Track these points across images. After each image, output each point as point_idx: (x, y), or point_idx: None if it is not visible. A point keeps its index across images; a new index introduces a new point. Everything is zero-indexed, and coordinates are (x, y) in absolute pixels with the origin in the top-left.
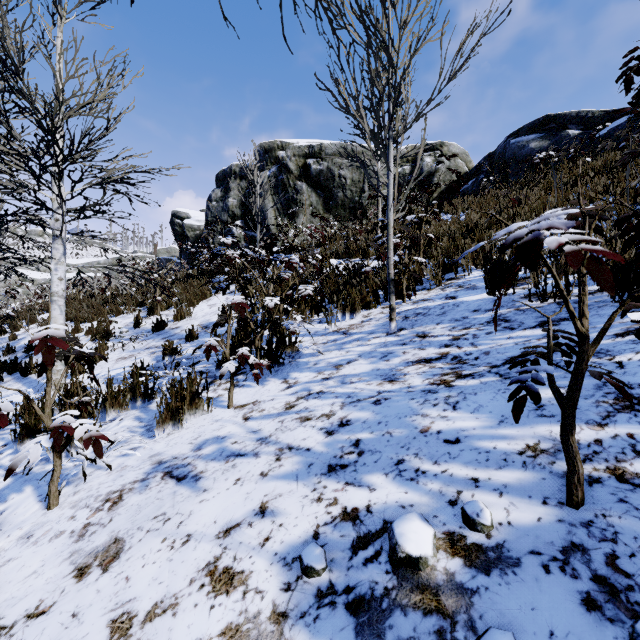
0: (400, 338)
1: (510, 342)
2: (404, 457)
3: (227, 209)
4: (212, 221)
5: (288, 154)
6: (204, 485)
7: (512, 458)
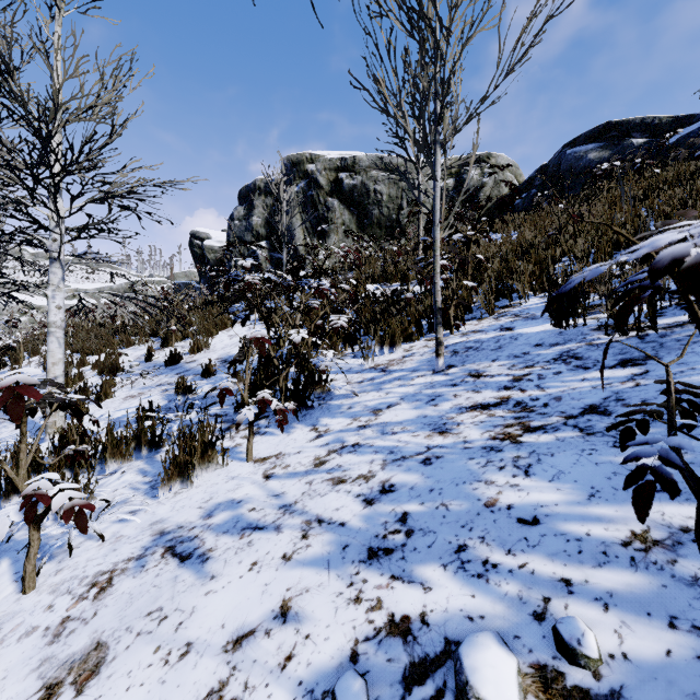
0: (449, 377)
1: (586, 385)
2: (466, 541)
3: (251, 229)
4: (234, 242)
5: (318, 167)
6: (212, 569)
7: (614, 551)
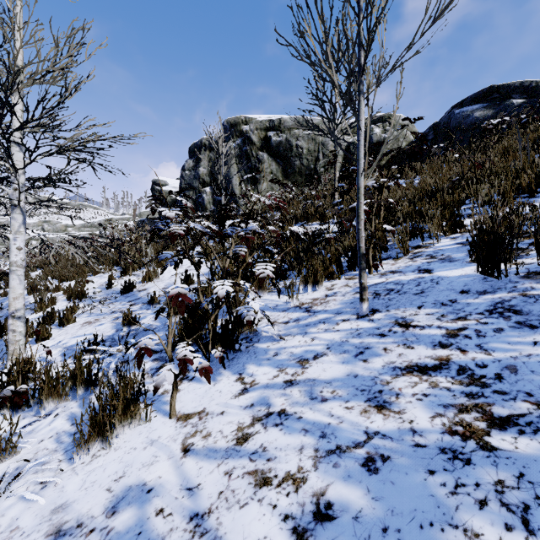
0: (375, 325)
1: None
2: None
3: (198, 177)
4: (185, 188)
5: (251, 128)
6: None
7: None
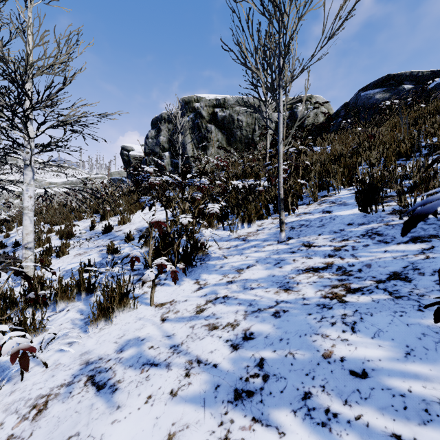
0: (289, 246)
1: (388, 256)
2: (310, 389)
3: (159, 144)
4: (148, 152)
5: (201, 105)
6: (118, 400)
7: (435, 410)
